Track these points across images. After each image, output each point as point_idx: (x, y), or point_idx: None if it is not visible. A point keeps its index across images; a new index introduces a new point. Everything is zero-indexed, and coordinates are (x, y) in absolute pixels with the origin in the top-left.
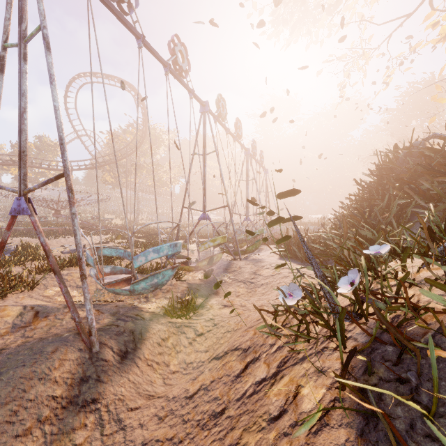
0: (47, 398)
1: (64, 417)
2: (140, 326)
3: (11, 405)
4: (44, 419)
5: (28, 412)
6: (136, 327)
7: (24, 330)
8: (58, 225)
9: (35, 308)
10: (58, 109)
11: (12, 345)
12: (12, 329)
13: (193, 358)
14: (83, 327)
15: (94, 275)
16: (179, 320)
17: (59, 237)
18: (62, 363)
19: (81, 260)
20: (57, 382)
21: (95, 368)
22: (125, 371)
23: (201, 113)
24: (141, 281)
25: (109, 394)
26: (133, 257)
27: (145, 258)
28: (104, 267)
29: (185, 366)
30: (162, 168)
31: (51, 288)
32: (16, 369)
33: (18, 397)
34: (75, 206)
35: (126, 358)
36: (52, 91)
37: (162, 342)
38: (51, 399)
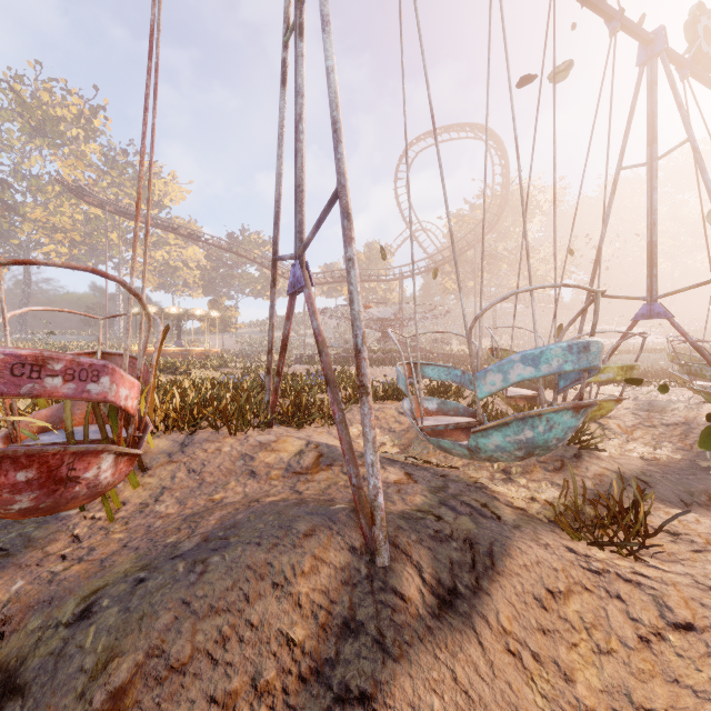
0: (278, 637)
1: (298, 706)
2: (489, 534)
3: (222, 619)
4: (264, 686)
5: (243, 650)
6: (479, 533)
7: (297, 478)
8: (384, 351)
9: (319, 447)
10: (331, 71)
11: (268, 499)
12: (285, 473)
13: (660, 698)
14: (363, 501)
15: (408, 410)
16: (596, 551)
17: (384, 365)
18: (316, 565)
19: (359, 354)
20: (301, 605)
21: (375, 606)
22: (445, 644)
23: (639, 66)
24: (492, 431)
25: (399, 699)
26: (475, 374)
27: (503, 378)
28: (427, 400)
29: (631, 710)
30: (536, 255)
31: (355, 425)
32: (246, 546)
33: (235, 607)
34: (353, 245)
35: (451, 607)
36: (324, 44)
37: (547, 598)
38: (283, 642)
